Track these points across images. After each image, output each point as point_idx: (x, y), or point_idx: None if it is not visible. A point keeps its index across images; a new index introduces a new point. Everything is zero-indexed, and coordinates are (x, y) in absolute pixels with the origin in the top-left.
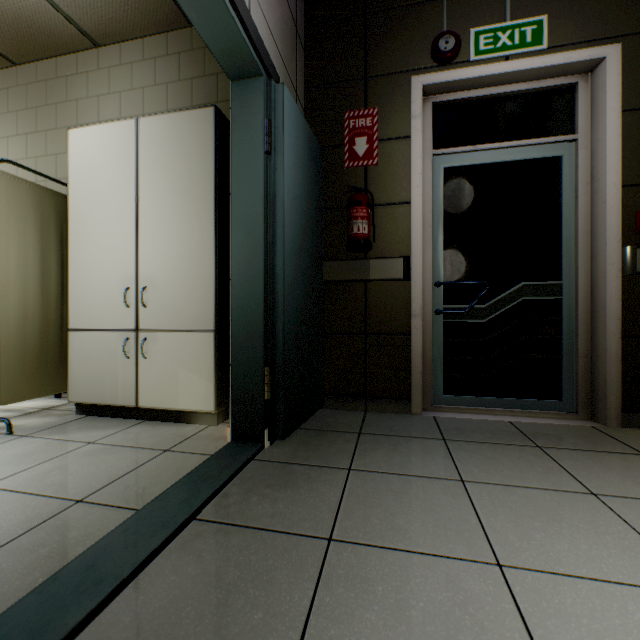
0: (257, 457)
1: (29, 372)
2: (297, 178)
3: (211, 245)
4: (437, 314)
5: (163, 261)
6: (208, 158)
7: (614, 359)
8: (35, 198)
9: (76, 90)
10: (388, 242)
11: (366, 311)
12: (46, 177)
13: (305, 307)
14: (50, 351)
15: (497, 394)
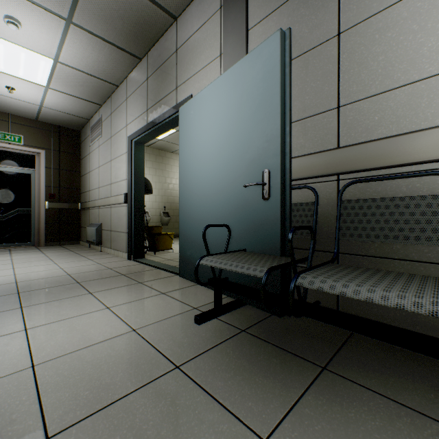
0: None
1: None
2: None
3: None
4: None
5: None
6: None
7: (44, 229)
8: None
9: None
10: None
11: None
12: None
13: None
14: None
15: (9, 242)
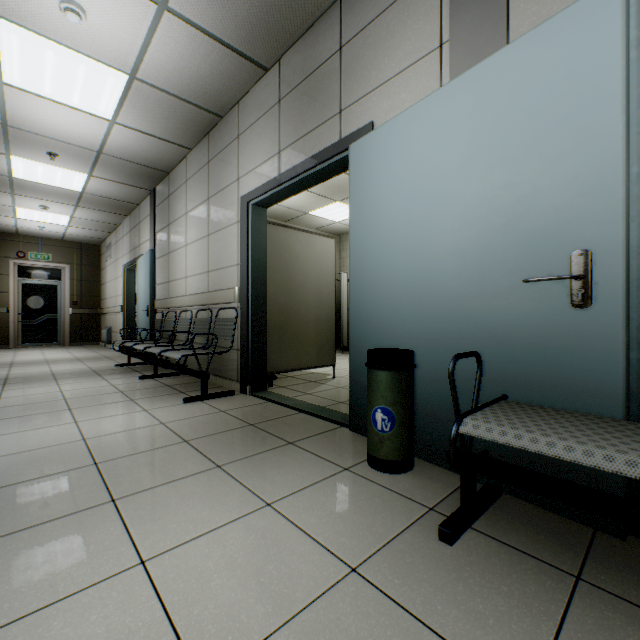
0: None
1: None
2: None
3: None
4: (21, 322)
5: None
6: None
7: (68, 332)
8: None
9: None
10: (2, 302)
11: None
12: None
13: None
14: None
15: (40, 342)
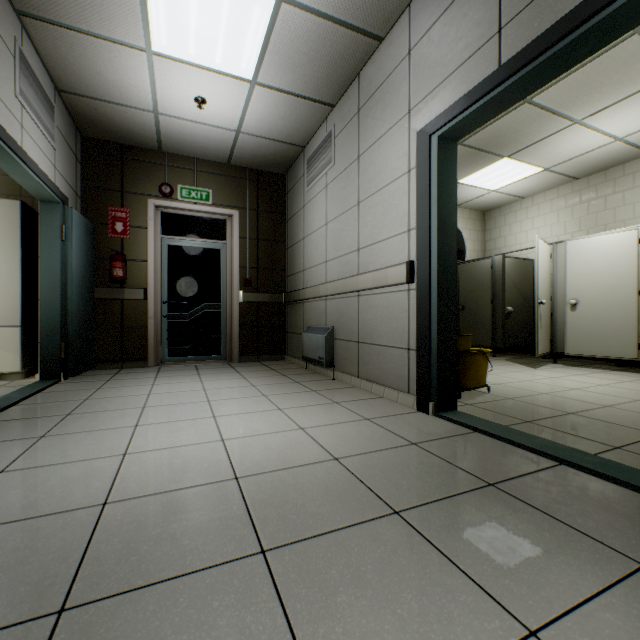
0: (59, 383)
1: None
2: (80, 249)
3: (19, 278)
4: (165, 317)
5: None
6: (16, 229)
7: (237, 336)
8: None
9: None
10: (136, 280)
11: (123, 315)
12: None
13: (84, 313)
14: None
15: (194, 355)
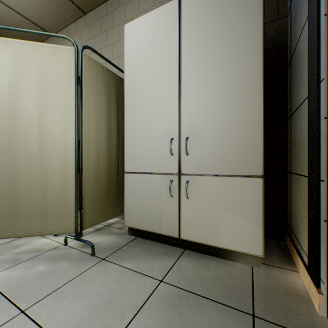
0: None
1: (100, 203)
2: None
3: (258, 92)
4: None
5: (204, 113)
6: (254, 8)
7: None
8: (104, 77)
9: (118, 18)
10: None
11: None
12: (109, 62)
13: None
14: (111, 187)
15: None
